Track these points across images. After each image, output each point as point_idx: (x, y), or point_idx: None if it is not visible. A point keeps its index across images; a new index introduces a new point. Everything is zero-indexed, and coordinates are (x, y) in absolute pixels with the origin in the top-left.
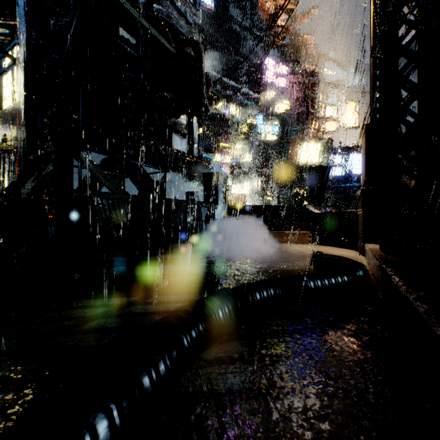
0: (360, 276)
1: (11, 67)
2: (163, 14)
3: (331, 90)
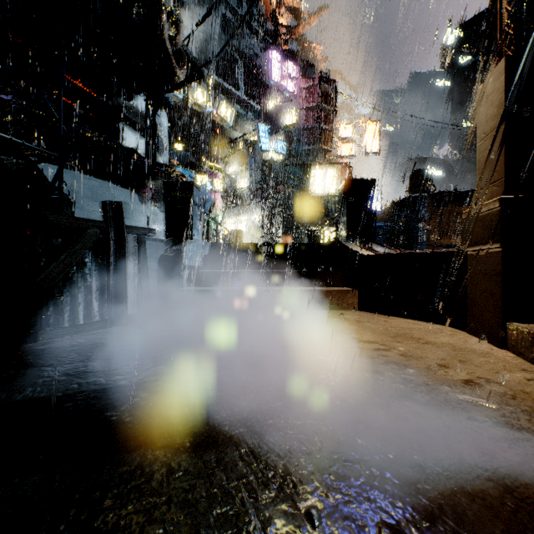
0: None
1: None
2: None
3: (341, 113)
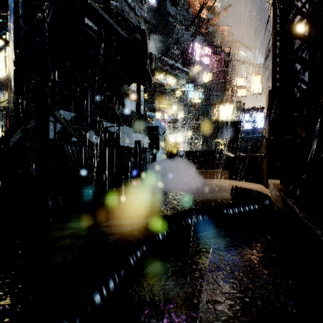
0: (267, 205)
1: (4, 47)
2: (118, 8)
3: (241, 66)
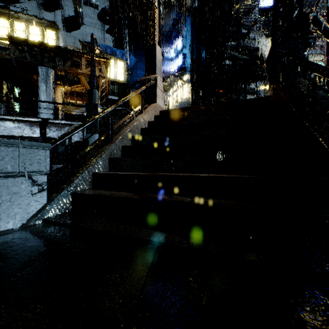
0: None
1: (182, 85)
2: (243, 44)
3: None
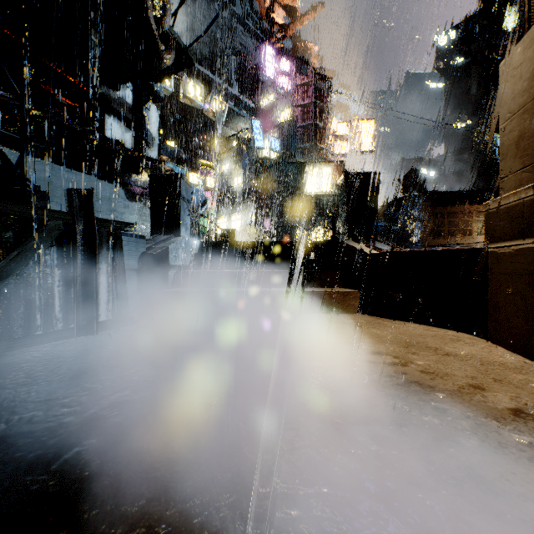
0: None
1: None
2: None
3: (335, 113)
